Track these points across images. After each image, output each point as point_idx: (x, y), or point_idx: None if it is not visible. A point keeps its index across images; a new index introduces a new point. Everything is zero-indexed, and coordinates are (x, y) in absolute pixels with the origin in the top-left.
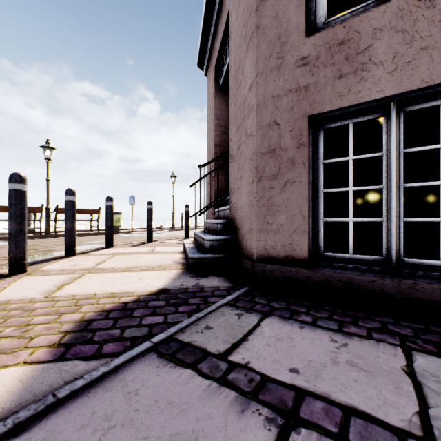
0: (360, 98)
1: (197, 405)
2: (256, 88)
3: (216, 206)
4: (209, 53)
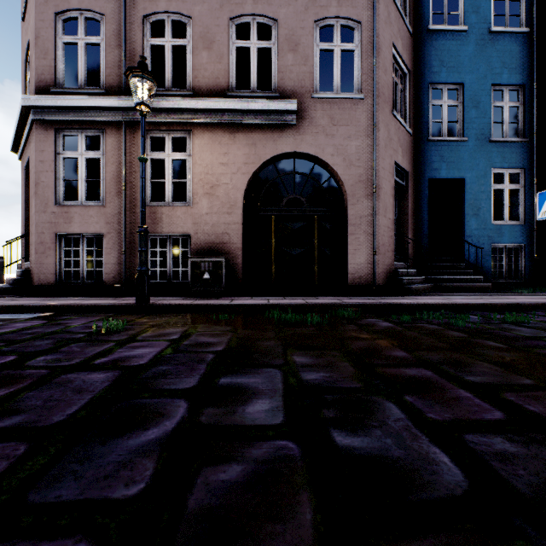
0: (72, 232)
1: None
2: (36, 217)
3: (27, 260)
4: (21, 153)
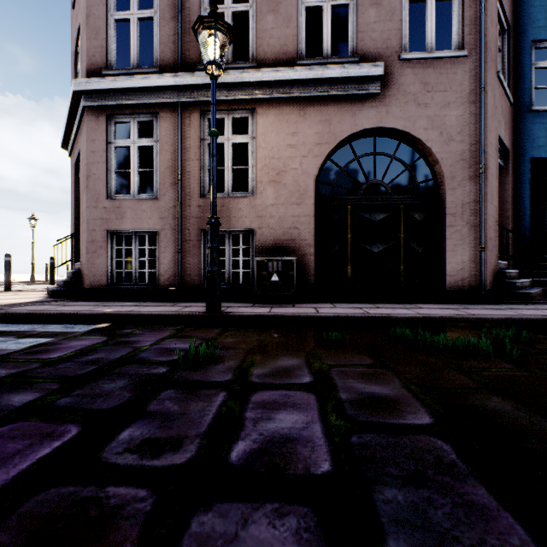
0: (123, 229)
1: (48, 306)
2: (87, 213)
3: (76, 261)
4: (71, 148)
